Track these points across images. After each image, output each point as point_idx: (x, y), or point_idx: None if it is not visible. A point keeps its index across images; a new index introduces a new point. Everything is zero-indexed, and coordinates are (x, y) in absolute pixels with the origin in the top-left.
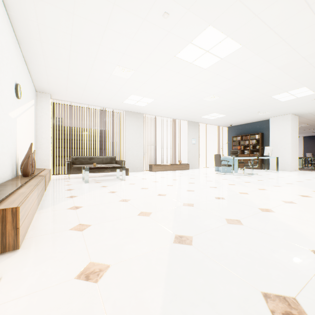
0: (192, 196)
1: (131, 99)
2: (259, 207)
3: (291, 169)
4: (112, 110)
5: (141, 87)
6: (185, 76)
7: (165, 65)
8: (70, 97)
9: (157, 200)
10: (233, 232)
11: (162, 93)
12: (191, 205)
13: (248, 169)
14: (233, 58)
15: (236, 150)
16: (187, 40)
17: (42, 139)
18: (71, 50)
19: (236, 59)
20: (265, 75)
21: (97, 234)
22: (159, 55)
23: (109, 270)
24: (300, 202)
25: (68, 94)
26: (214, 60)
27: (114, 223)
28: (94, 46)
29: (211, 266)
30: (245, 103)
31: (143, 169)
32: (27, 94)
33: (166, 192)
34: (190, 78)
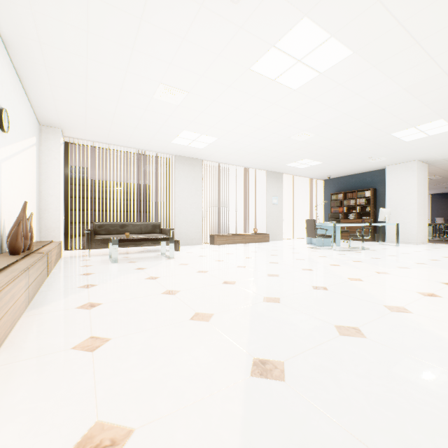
0: (276, 285)
1: (183, 137)
2: (385, 305)
3: (417, 240)
4: (156, 154)
5: (198, 118)
6: (264, 101)
7: (233, 83)
8: (92, 134)
9: (222, 292)
10: (351, 351)
11: (229, 128)
12: (276, 301)
13: (354, 241)
14: (337, 73)
15: (338, 214)
16: (268, 41)
17: (49, 196)
18: (88, 57)
19: (342, 74)
20: (384, 99)
21: (118, 357)
22: (224, 67)
23: (129, 442)
24: (447, 295)
25: (89, 129)
26: (309, 76)
27: (150, 335)
28: (123, 51)
29: (324, 431)
30: (351, 144)
31: (201, 241)
32: (22, 127)
33: (236, 278)
34: (271, 104)
